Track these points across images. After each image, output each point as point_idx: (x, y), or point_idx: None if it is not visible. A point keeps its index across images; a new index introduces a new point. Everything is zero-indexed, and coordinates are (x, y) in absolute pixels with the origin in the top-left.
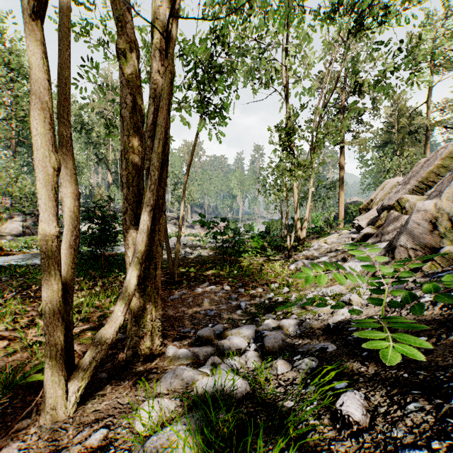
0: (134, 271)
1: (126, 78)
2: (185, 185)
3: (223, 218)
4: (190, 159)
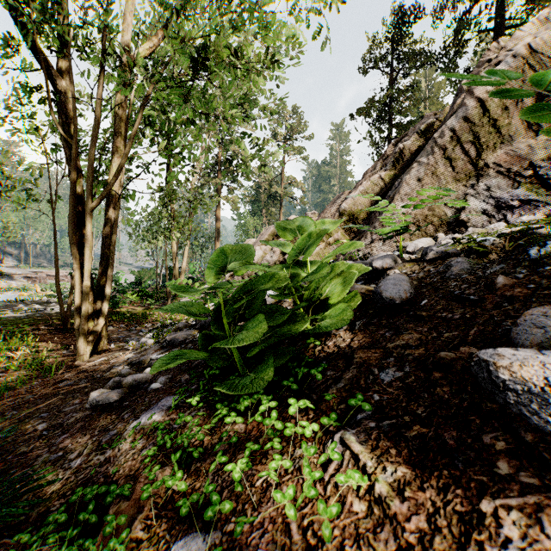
0: (108, 301)
1: (78, 193)
2: None
3: None
4: None
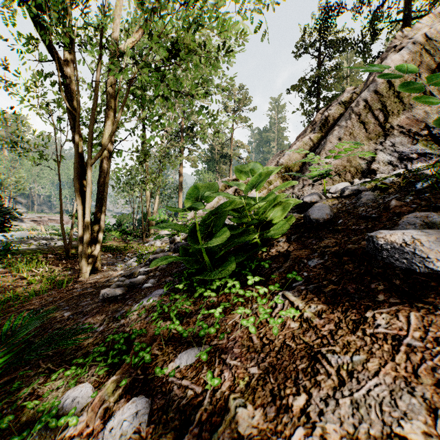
0: (102, 234)
1: (79, 153)
2: None
3: None
4: None
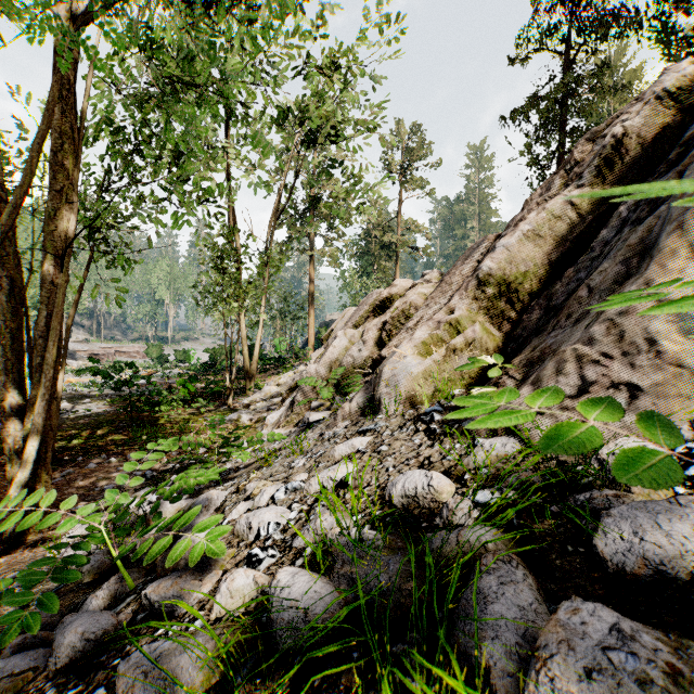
0: (31, 458)
1: (2, 258)
2: (68, 332)
3: (130, 364)
4: (77, 298)
